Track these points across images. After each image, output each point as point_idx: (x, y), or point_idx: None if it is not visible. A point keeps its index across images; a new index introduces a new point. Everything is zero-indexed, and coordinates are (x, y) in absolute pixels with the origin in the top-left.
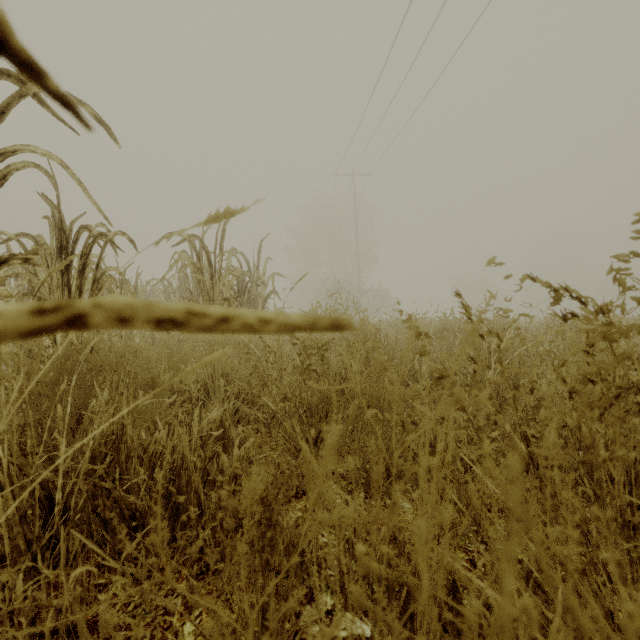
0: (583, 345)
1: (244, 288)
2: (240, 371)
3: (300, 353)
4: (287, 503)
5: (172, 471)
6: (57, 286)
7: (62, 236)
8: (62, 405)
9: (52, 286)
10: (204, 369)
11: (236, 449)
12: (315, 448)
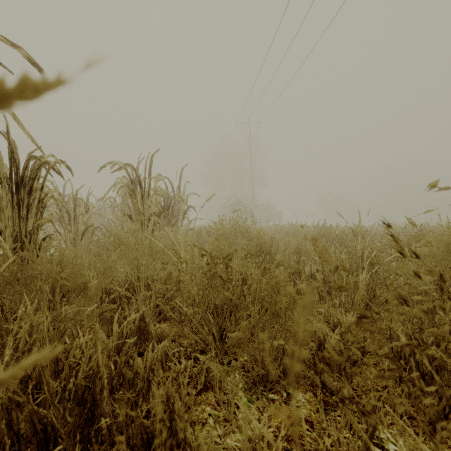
0: (439, 253)
1: (169, 204)
2: (161, 272)
3: (208, 263)
4: (196, 396)
5: (88, 378)
6: (7, 205)
7: (12, 164)
8: (2, 308)
9: (2, 205)
10: (131, 272)
11: (149, 352)
12: (220, 342)
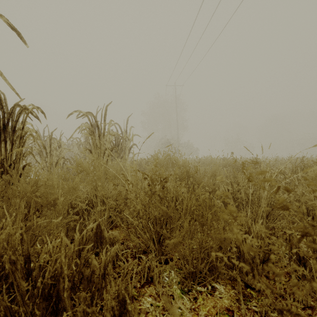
0: None
1: (118, 142)
2: (113, 192)
3: (149, 184)
4: (140, 289)
5: (53, 278)
6: None
7: (0, 109)
8: None
9: None
10: (90, 191)
11: (104, 255)
12: (158, 245)
